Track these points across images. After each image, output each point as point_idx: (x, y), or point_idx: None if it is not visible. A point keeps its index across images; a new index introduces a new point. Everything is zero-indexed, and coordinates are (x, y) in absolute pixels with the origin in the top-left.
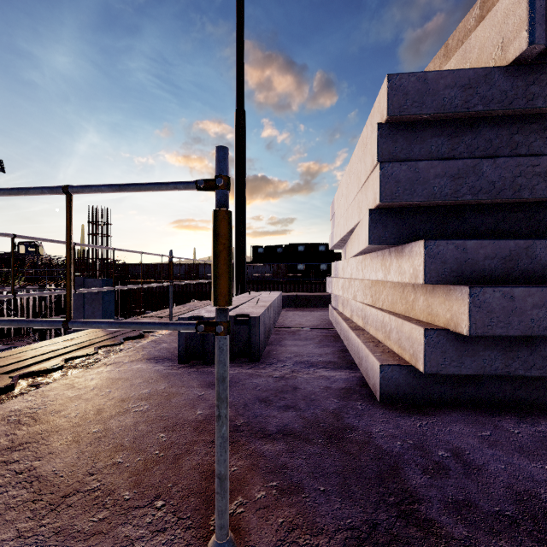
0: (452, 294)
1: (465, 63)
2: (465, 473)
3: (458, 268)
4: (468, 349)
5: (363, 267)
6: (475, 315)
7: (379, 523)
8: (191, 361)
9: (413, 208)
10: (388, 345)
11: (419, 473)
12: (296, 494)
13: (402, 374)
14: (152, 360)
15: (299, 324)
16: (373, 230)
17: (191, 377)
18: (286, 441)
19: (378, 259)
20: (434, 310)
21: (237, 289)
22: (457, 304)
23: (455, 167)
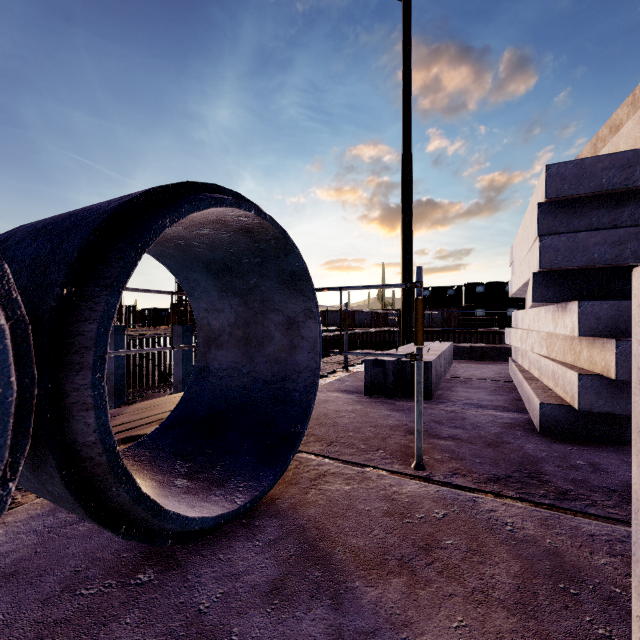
0: (605, 346)
1: (639, 129)
2: (592, 472)
3: (612, 324)
4: (623, 393)
5: (538, 320)
6: (622, 363)
7: (512, 476)
8: (374, 394)
9: (576, 271)
10: (556, 392)
11: (553, 466)
12: (460, 460)
13: (561, 412)
14: (344, 392)
15: (472, 375)
16: (536, 290)
17: (378, 404)
18: (455, 442)
19: (549, 313)
20: (594, 360)
21: (403, 338)
22: (608, 354)
23: (616, 235)
